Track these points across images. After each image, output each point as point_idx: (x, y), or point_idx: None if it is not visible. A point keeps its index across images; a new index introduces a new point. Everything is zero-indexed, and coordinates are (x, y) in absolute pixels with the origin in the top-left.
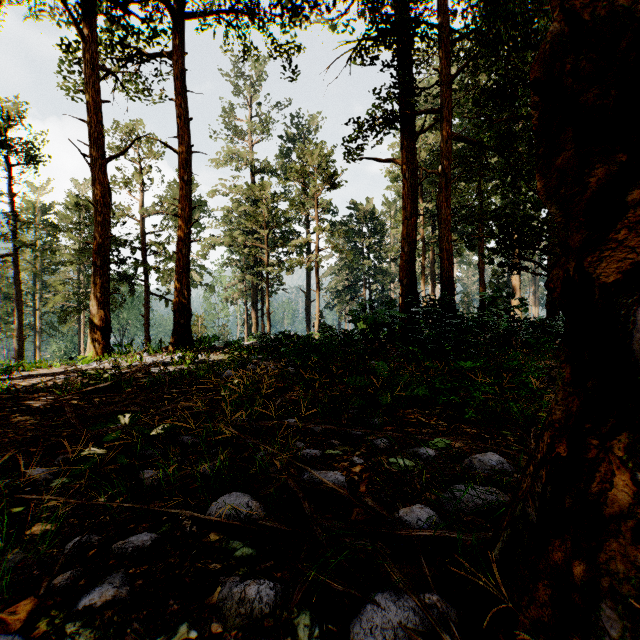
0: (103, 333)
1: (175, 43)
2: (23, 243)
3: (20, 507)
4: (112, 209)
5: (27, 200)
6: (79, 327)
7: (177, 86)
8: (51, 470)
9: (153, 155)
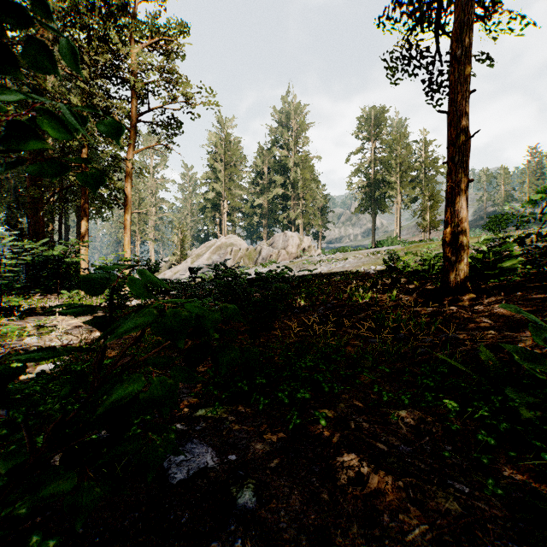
0: None
1: None
2: None
3: None
4: None
5: None
6: None
7: None
8: None
9: None
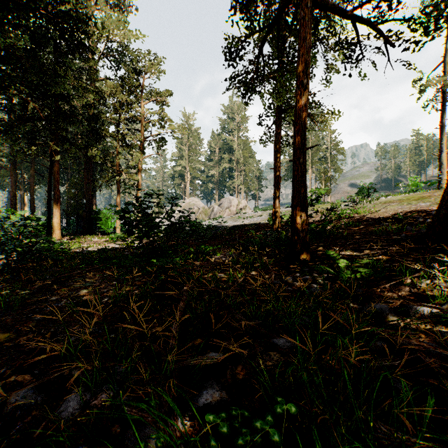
0: None
1: None
2: None
3: None
4: None
5: None
6: None
7: None
8: None
9: None
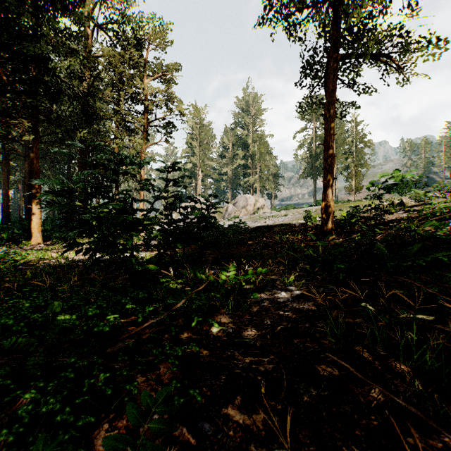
0: None
1: None
2: None
3: None
4: None
5: None
6: None
7: None
8: None
9: None
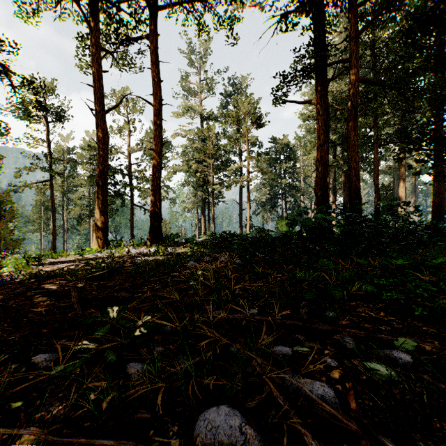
0: (103, 232)
1: (151, 28)
2: (55, 173)
3: (19, 401)
4: (110, 148)
5: (58, 145)
6: (90, 227)
7: (152, 58)
8: (52, 357)
9: (136, 110)
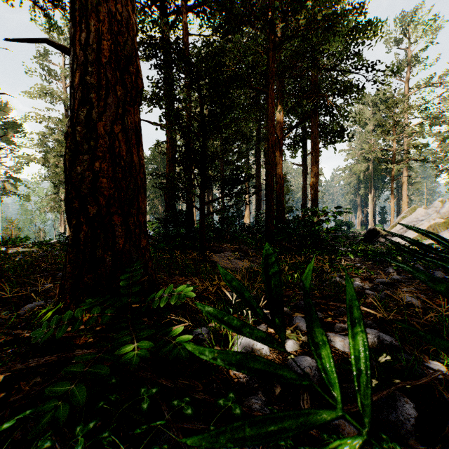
0: None
1: None
2: None
3: None
4: None
5: None
6: None
7: None
8: None
9: None
